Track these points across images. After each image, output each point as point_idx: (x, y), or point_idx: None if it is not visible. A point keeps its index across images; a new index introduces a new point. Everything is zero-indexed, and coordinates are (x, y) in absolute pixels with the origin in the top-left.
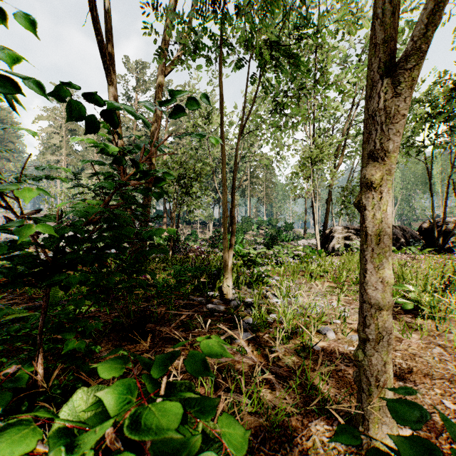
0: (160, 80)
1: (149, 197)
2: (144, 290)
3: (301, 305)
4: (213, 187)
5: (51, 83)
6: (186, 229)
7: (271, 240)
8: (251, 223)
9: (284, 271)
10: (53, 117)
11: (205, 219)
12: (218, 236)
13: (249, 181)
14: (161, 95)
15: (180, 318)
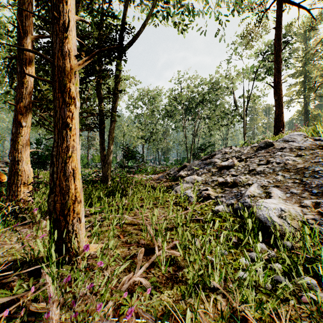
0: None
1: None
2: None
3: None
4: None
5: None
6: None
7: None
8: None
9: None
10: None
11: None
12: None
13: None
14: None
15: None
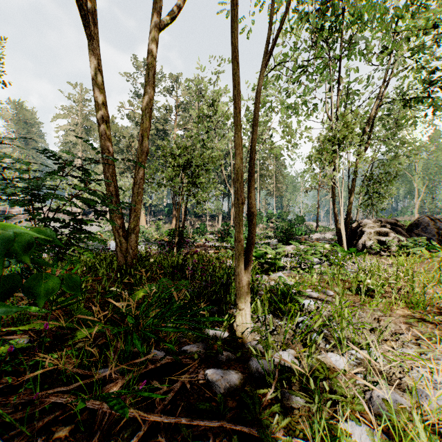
0: (154, 35)
1: (141, 182)
2: (103, 326)
3: (389, 374)
4: (222, 180)
5: (68, 83)
6: (195, 222)
7: (286, 234)
8: (260, 216)
9: (319, 282)
10: (69, 116)
11: (214, 212)
12: (227, 229)
13: (258, 173)
14: (155, 54)
15: (140, 431)
